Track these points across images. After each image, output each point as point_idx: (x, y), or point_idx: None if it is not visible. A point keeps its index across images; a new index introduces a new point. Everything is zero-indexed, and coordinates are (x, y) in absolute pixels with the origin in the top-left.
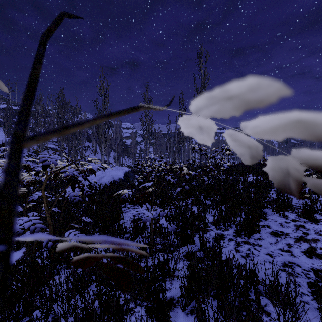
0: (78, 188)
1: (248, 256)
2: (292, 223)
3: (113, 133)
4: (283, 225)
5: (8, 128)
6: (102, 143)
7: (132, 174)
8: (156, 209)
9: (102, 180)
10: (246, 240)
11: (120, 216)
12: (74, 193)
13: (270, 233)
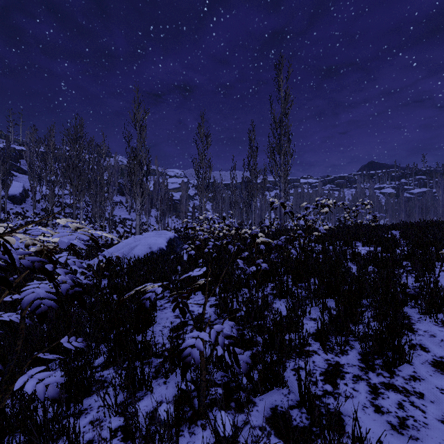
0: (49, 282)
1: (406, 428)
2: None
3: (156, 183)
4: None
5: (5, 175)
6: (138, 196)
7: (179, 242)
8: (213, 304)
9: (133, 252)
10: (388, 380)
11: (151, 319)
12: (34, 294)
13: (432, 363)
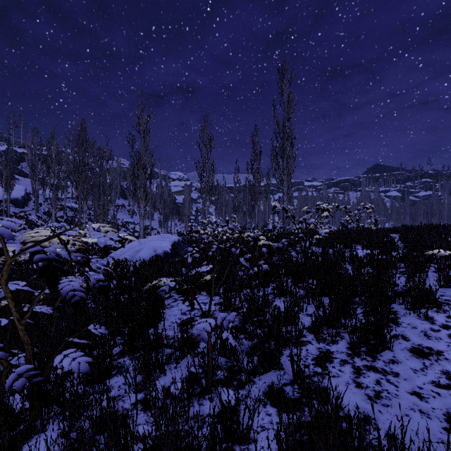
0: (80, 276)
1: (380, 398)
2: (443, 331)
3: (159, 186)
4: (429, 334)
5: (8, 179)
6: (141, 200)
7: (183, 245)
8: (217, 302)
9: (139, 255)
10: (370, 364)
11: (160, 315)
12: (70, 286)
13: (410, 349)
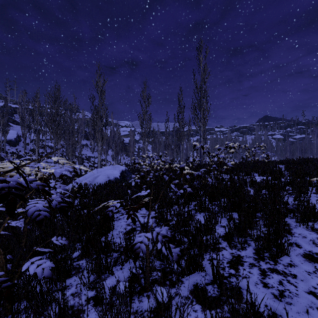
0: (44, 199)
1: (284, 297)
2: None
3: (112, 131)
4: (316, 242)
5: (4, 126)
6: (99, 140)
7: (128, 173)
8: (153, 216)
9: (96, 180)
10: (273, 267)
11: (111, 226)
12: (35, 207)
13: (303, 255)
